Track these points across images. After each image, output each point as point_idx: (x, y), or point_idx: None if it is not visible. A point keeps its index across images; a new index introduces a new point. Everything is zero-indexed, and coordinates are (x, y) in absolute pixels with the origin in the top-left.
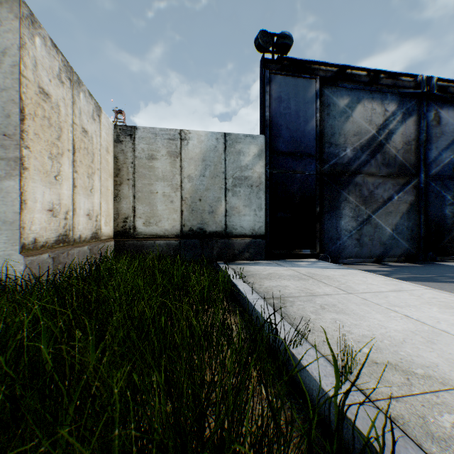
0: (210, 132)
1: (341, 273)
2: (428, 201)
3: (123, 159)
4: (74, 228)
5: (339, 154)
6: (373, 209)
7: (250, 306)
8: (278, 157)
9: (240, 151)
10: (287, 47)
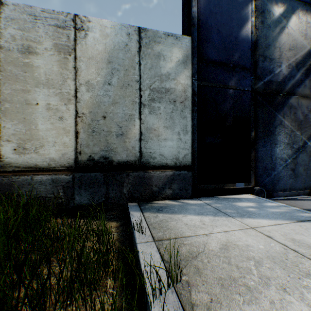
0: (118, 24)
1: None
2: None
3: None
4: None
5: (274, 71)
6: (308, 135)
7: None
8: (207, 67)
9: (160, 54)
10: None
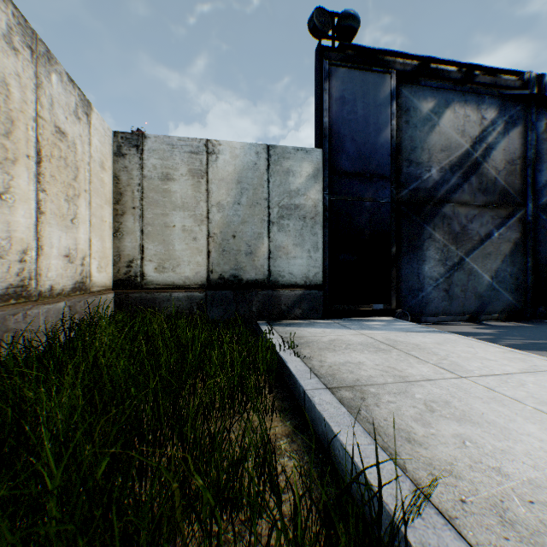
0: (247, 143)
1: (434, 339)
2: (538, 240)
3: (127, 180)
4: (40, 276)
5: (421, 176)
6: (466, 250)
7: (308, 402)
8: (340, 179)
9: (289, 170)
10: (352, 31)
